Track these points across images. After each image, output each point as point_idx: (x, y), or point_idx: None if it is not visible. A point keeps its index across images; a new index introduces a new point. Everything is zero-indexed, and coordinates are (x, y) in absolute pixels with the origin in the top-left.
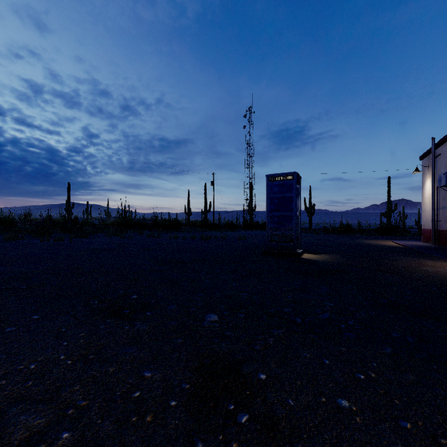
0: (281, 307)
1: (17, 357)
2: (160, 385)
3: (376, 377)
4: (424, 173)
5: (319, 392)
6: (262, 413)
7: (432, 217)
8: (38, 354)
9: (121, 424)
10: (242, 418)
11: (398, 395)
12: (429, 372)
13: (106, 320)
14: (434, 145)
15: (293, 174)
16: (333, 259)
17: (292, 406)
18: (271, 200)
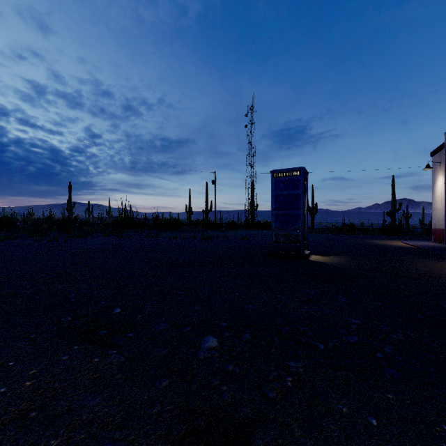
0: (296, 325)
1: None
2: None
3: None
4: (436, 170)
5: None
6: None
7: (445, 216)
8: None
9: None
10: None
11: None
12: None
13: (73, 347)
14: None
15: (300, 170)
16: (344, 261)
17: None
18: (276, 197)
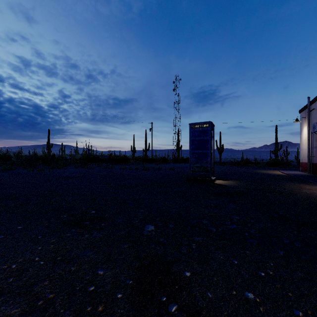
0: (201, 220)
1: (3, 258)
2: (110, 281)
3: (273, 274)
4: (302, 122)
5: (231, 286)
6: (188, 304)
7: (308, 154)
8: (19, 256)
9: (79, 313)
10: (172, 307)
11: (291, 289)
12: (313, 270)
13: (71, 229)
14: (309, 102)
15: (209, 123)
16: (237, 184)
17: (210, 298)
18: (192, 141)
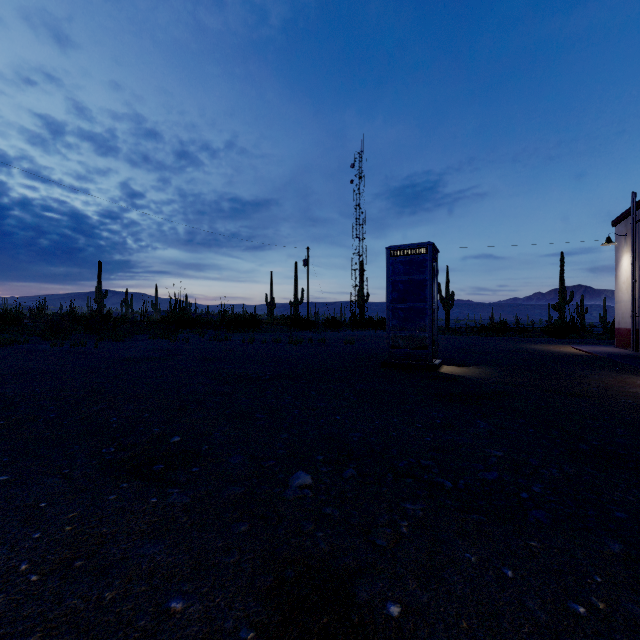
0: (417, 458)
1: None
2: (199, 632)
3: (607, 610)
4: (620, 245)
5: None
6: None
7: (632, 311)
8: None
9: None
10: None
11: None
12: None
13: (121, 484)
14: (636, 204)
15: (427, 246)
16: (488, 374)
17: None
18: (393, 284)
